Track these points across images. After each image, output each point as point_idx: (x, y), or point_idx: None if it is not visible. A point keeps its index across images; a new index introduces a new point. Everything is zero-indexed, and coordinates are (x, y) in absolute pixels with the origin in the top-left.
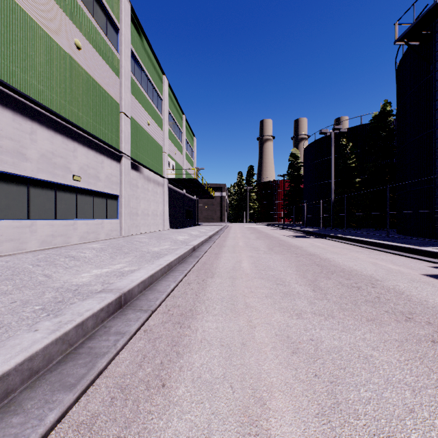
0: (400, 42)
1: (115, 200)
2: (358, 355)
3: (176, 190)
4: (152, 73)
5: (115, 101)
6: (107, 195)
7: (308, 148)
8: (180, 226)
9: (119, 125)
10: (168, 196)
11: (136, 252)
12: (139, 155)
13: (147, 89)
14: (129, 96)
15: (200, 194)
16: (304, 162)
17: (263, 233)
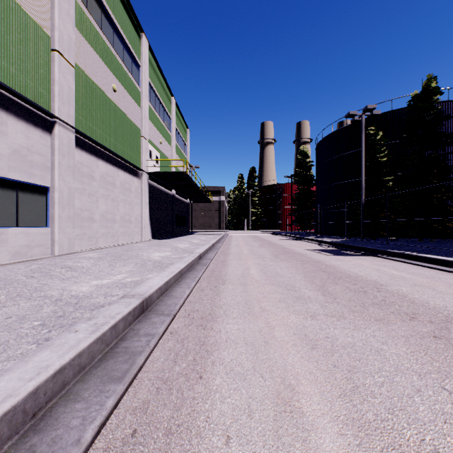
0: None
1: (40, 194)
2: None
3: (162, 190)
4: (121, 20)
5: (38, 27)
6: (20, 185)
7: (323, 142)
8: (168, 236)
9: (49, 71)
10: (148, 196)
11: (26, 300)
12: (97, 130)
13: (113, 40)
14: (70, 29)
15: (194, 196)
16: (317, 160)
17: (277, 246)
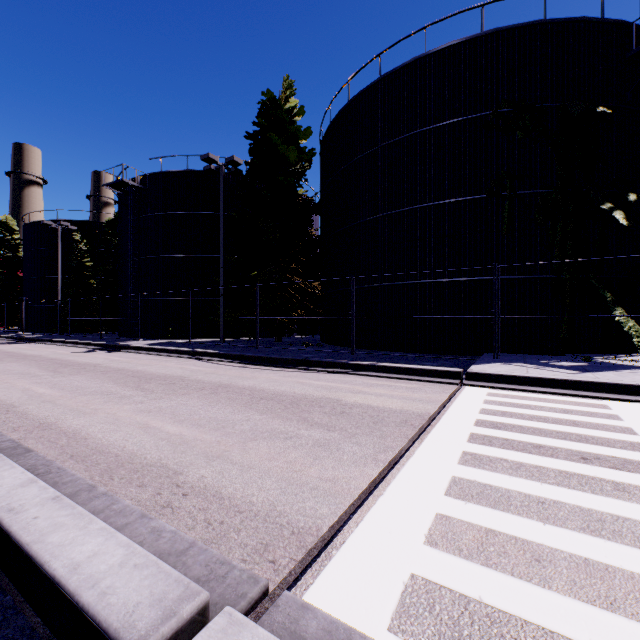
0: (108, 187)
1: None
2: (6, 365)
3: None
4: None
5: None
6: None
7: (32, 227)
8: None
9: None
10: None
11: None
12: None
13: None
14: None
15: None
16: (24, 243)
17: None
